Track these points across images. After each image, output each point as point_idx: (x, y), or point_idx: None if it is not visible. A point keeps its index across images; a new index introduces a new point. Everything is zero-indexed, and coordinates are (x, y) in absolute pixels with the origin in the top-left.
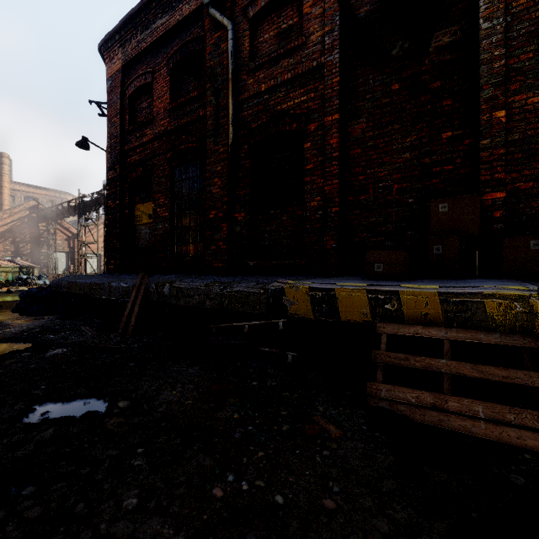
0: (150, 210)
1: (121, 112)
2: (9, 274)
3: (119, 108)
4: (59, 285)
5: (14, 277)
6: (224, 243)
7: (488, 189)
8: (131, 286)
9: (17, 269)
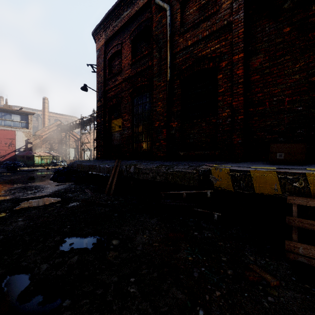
0: (120, 123)
1: (104, 68)
2: (48, 160)
3: (103, 66)
4: (73, 166)
5: (50, 161)
6: (164, 141)
7: None
8: (111, 167)
9: (51, 157)
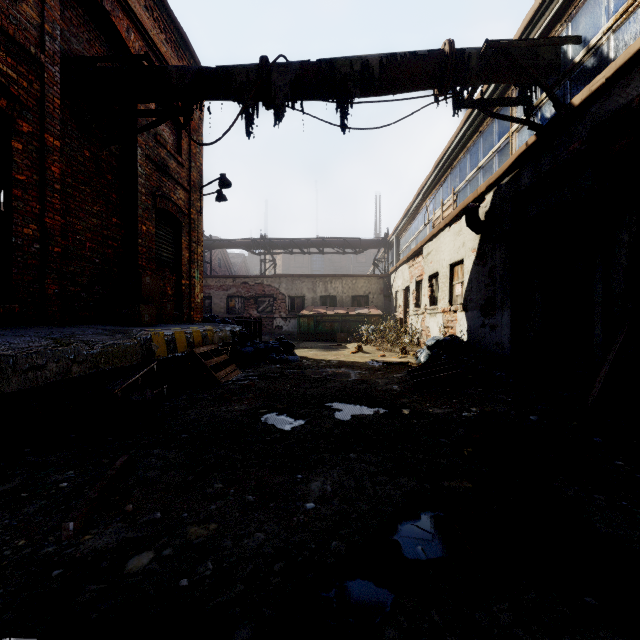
0: None
1: None
2: None
3: None
4: None
5: None
6: None
7: (141, 271)
8: None
9: None
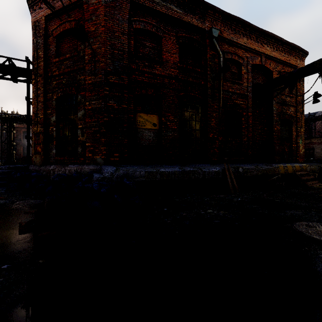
0: (154, 120)
1: (127, 34)
2: None
3: (126, 30)
4: (129, 175)
5: None
6: (217, 149)
7: (274, 144)
8: (221, 170)
9: None
